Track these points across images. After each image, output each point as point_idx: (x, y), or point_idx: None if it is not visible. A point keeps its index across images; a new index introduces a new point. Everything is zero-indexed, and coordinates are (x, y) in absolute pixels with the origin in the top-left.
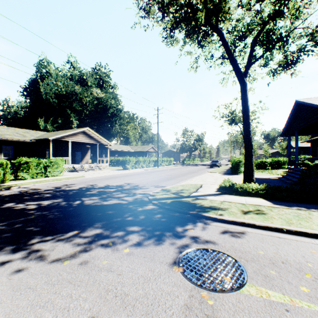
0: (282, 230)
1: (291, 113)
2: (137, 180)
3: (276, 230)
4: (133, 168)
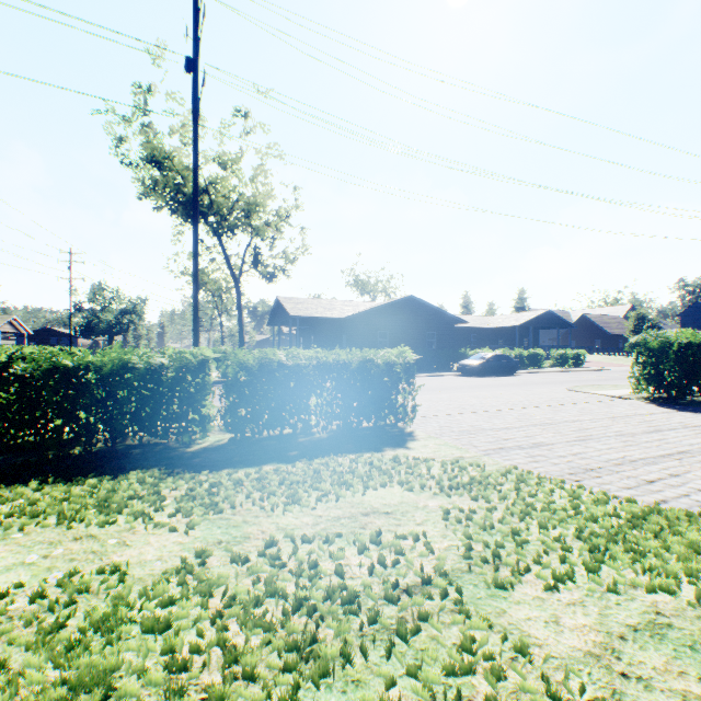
0: None
1: (275, 306)
2: None
3: None
4: None
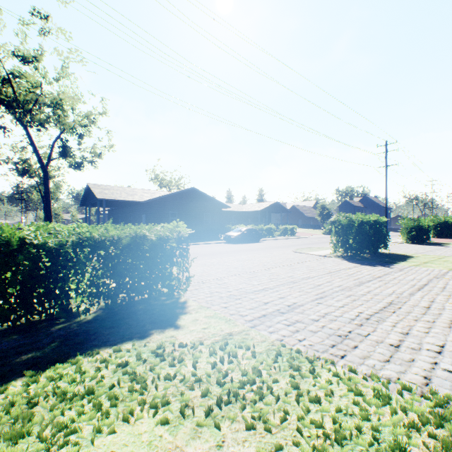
0: None
1: (86, 191)
2: None
3: None
4: None
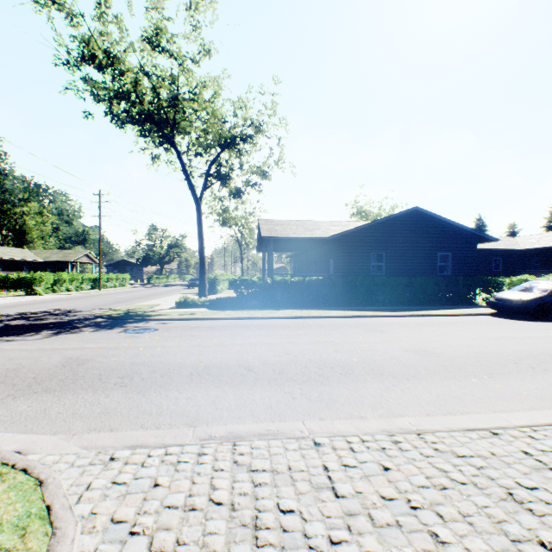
0: (197, 319)
1: (259, 230)
2: (70, 305)
3: (194, 320)
4: (50, 292)
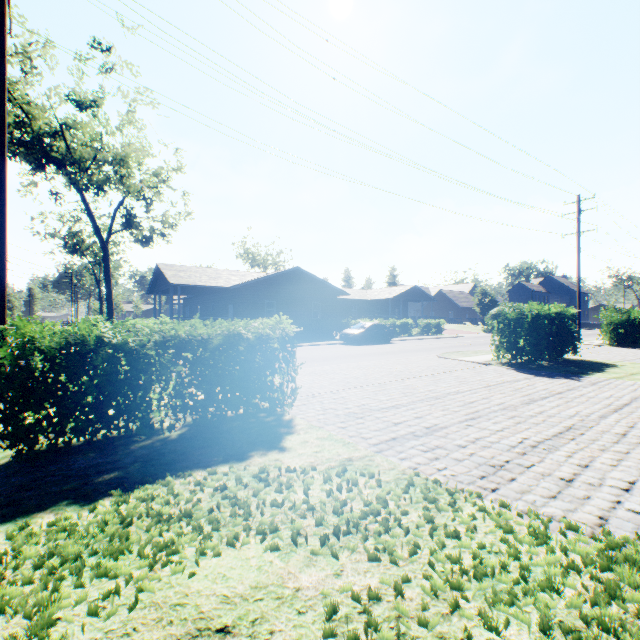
0: None
1: (155, 273)
2: None
3: None
4: None
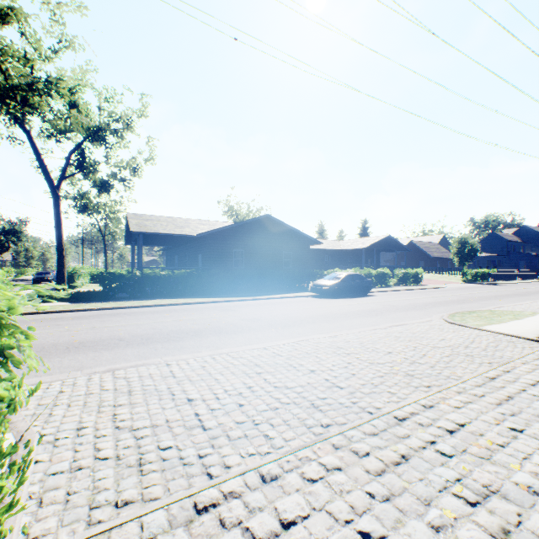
0: (59, 312)
1: (127, 223)
2: None
3: (55, 313)
4: None
